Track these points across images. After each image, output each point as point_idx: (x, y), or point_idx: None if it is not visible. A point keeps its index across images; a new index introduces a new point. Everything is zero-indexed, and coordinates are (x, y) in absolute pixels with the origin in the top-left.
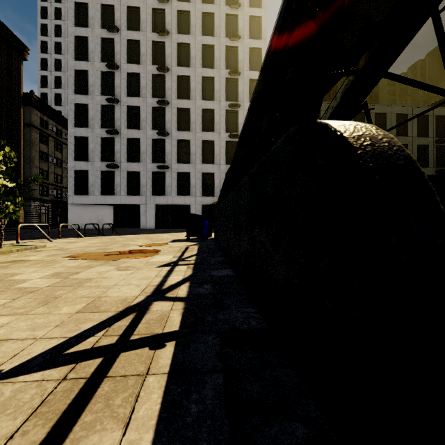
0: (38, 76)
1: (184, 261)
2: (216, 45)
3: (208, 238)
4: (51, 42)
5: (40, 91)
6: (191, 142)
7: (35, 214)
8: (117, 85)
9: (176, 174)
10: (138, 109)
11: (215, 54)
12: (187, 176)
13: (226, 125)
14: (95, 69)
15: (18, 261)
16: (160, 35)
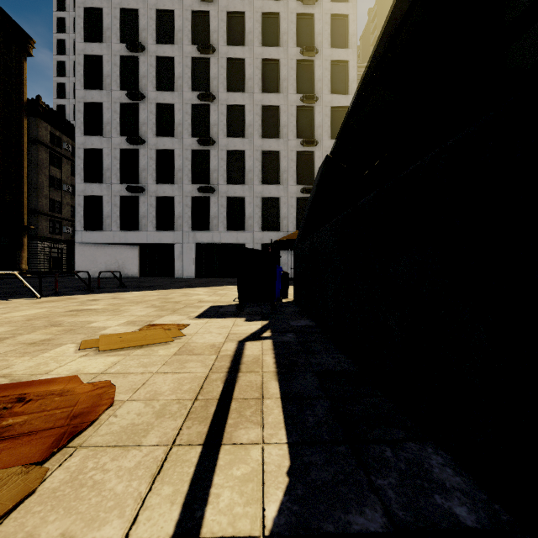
0: (54, 83)
1: None
2: (282, 13)
3: (284, 303)
4: (69, 40)
5: (56, 103)
6: (246, 153)
7: (43, 258)
8: (142, 75)
9: (226, 199)
10: (171, 108)
11: (281, 26)
12: (240, 202)
13: (296, 128)
14: (112, 53)
15: None
16: (203, 1)
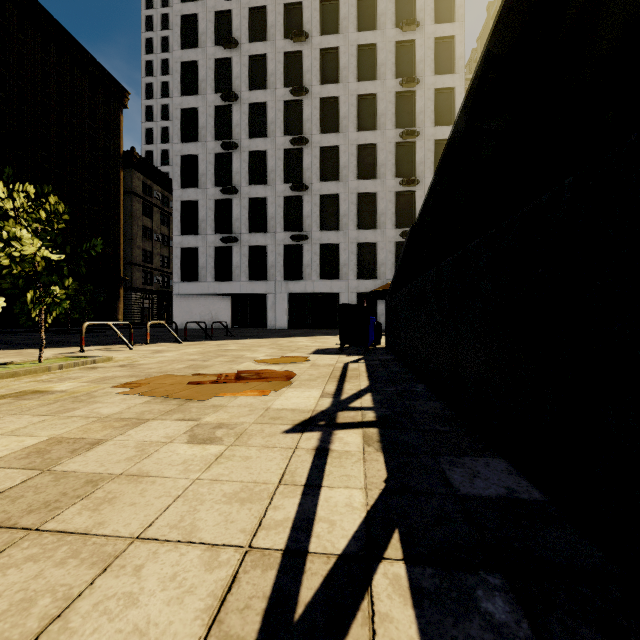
0: (142, 129)
1: (349, 409)
2: (380, 43)
3: (377, 348)
4: (156, 84)
5: (144, 149)
6: (341, 197)
7: (136, 309)
8: (235, 124)
9: (319, 247)
10: (263, 155)
11: (379, 57)
12: (334, 249)
13: (395, 167)
14: (207, 104)
15: (29, 394)
16: (296, 42)
